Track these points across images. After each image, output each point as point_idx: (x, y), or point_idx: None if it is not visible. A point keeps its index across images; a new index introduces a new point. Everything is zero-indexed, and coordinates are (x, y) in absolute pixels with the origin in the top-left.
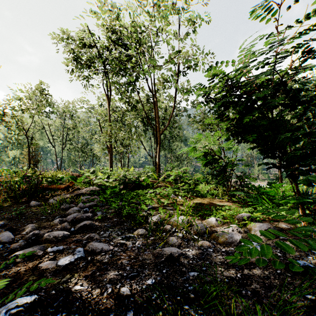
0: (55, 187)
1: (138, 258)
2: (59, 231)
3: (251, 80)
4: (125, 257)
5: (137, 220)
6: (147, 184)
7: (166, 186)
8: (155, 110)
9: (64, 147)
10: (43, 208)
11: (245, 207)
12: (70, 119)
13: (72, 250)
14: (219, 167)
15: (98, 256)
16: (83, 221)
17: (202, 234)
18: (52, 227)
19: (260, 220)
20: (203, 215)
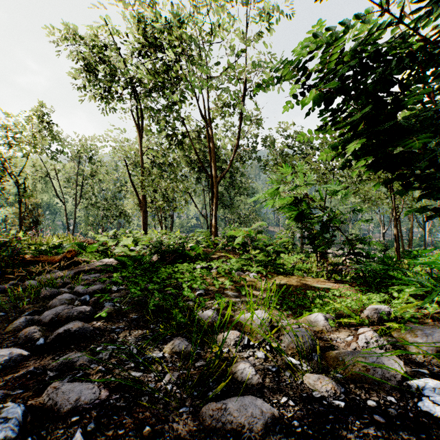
0: (46, 259)
1: (161, 435)
2: (3, 350)
3: (418, 16)
4: (127, 434)
5: (173, 320)
6: (197, 255)
7: (226, 257)
8: (211, 146)
9: (78, 203)
10: (1, 296)
11: (367, 291)
12: (88, 162)
13: (2, 407)
14: (317, 223)
15: (60, 428)
16: (67, 324)
17: (307, 354)
18: (5, 336)
19: (412, 319)
20: (295, 306)
